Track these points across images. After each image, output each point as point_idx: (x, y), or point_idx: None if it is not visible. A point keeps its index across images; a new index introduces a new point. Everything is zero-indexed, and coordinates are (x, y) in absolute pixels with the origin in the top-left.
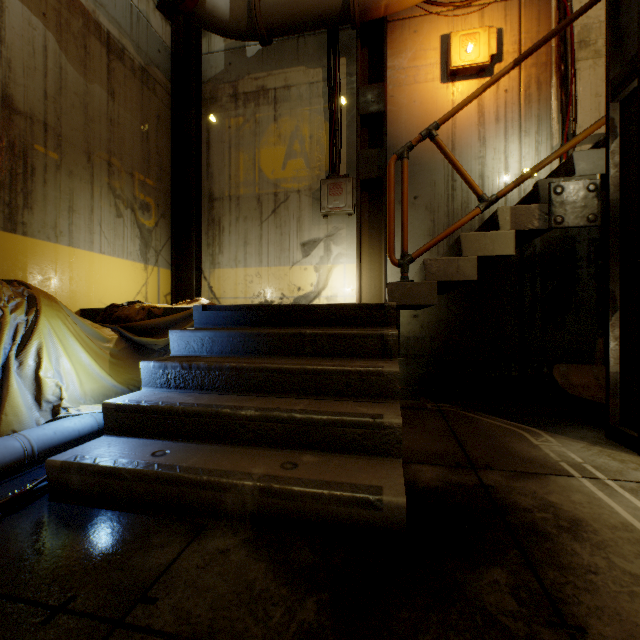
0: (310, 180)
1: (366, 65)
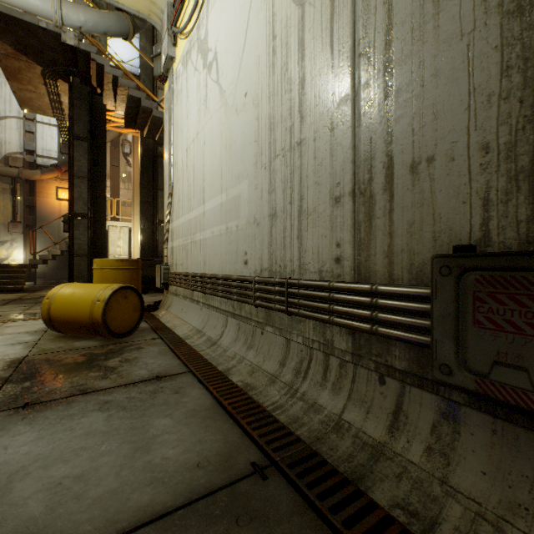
0: (4, 220)
1: (29, 189)
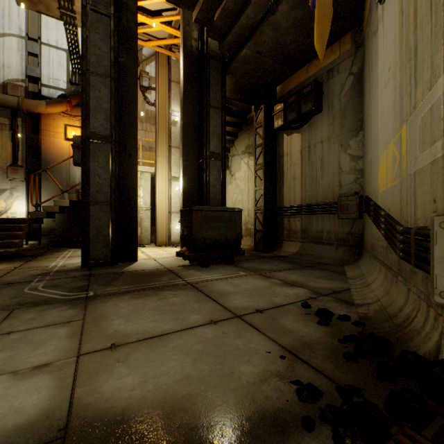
0: (2, 164)
1: (32, 125)
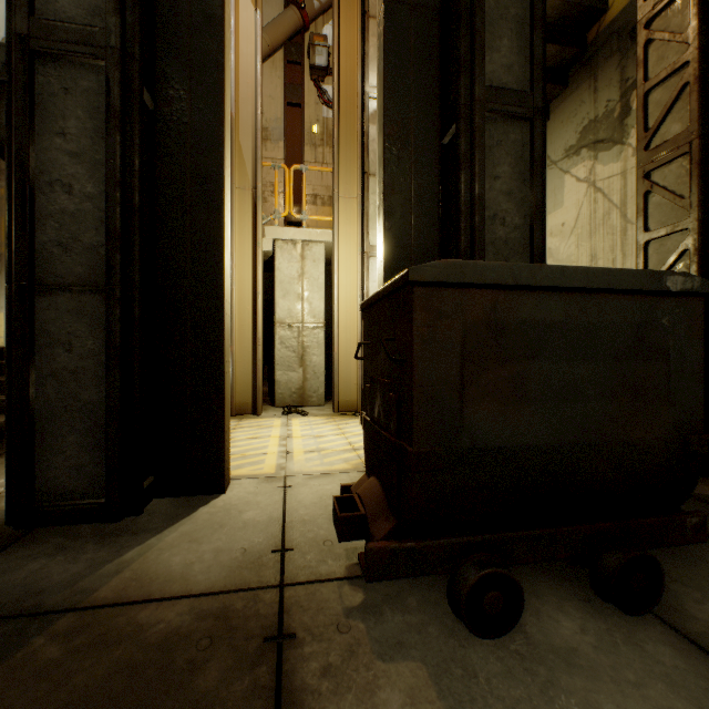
0: None
1: None
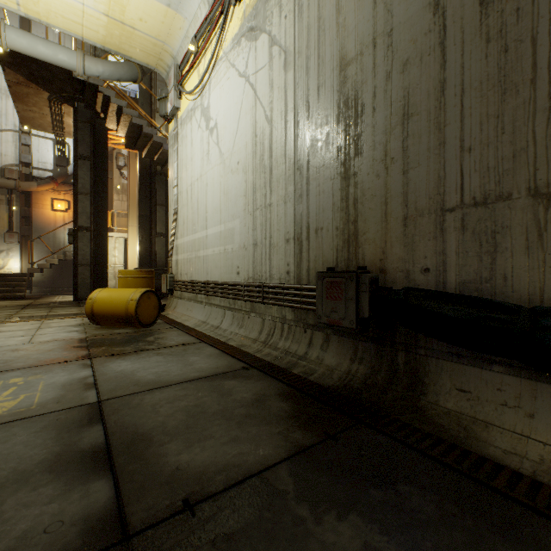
0: (0, 230)
1: (24, 200)
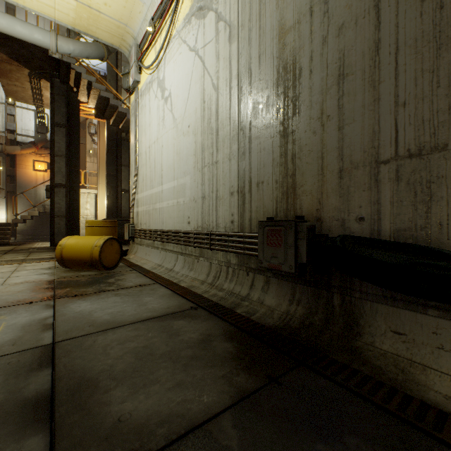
0: None
1: (10, 161)
